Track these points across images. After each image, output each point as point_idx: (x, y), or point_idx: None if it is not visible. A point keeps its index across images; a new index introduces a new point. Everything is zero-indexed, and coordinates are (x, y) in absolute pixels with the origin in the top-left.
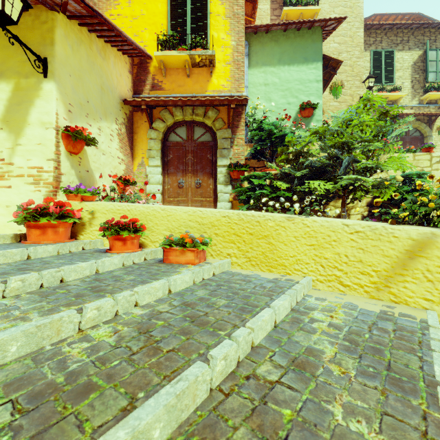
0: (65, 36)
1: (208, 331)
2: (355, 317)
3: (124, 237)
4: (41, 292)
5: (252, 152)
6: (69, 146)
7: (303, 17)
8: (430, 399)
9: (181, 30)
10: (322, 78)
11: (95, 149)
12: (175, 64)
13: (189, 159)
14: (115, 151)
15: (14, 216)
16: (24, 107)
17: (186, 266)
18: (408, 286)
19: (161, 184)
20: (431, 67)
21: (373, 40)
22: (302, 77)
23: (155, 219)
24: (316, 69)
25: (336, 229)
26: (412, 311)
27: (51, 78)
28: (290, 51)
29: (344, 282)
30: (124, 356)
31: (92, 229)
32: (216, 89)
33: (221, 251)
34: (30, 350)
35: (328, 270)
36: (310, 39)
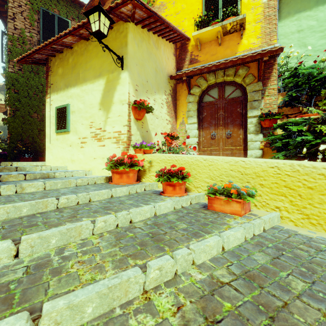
0: (133, 38)
1: None
2: None
3: (173, 183)
4: (116, 232)
5: (286, 99)
6: (135, 115)
7: None
8: None
9: (213, 8)
10: None
11: (152, 115)
12: (209, 38)
13: (220, 115)
14: (164, 115)
15: (105, 165)
16: (111, 93)
17: (232, 217)
18: None
19: (197, 137)
20: None
21: None
22: None
23: (197, 168)
24: None
25: None
26: None
27: (126, 69)
28: None
29: None
30: None
31: (150, 175)
32: (246, 48)
33: (267, 202)
34: (103, 310)
35: None
36: None
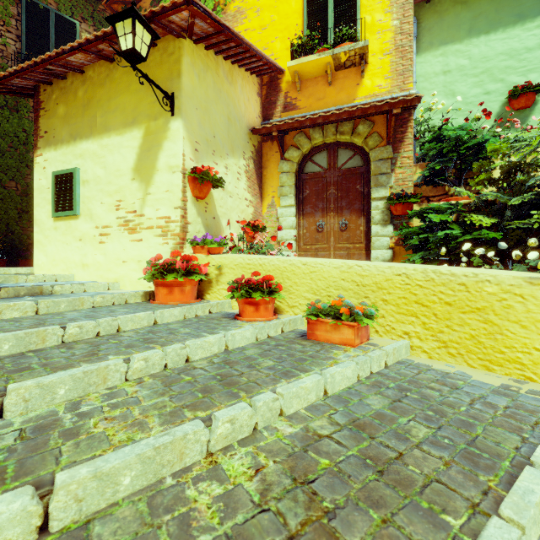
0: (192, 65)
1: (419, 506)
2: None
3: (256, 301)
4: (165, 376)
5: (426, 174)
6: (195, 191)
7: None
8: None
9: (320, 26)
10: None
11: (222, 191)
12: (313, 72)
13: (331, 194)
14: (243, 192)
15: (143, 273)
16: (153, 152)
17: (342, 348)
18: None
19: (295, 228)
20: None
21: None
22: (513, 46)
23: (293, 277)
24: None
25: None
26: None
27: (178, 114)
28: (489, 12)
29: None
30: (277, 539)
31: (219, 288)
32: (369, 93)
33: (393, 327)
34: (147, 482)
35: None
36: None
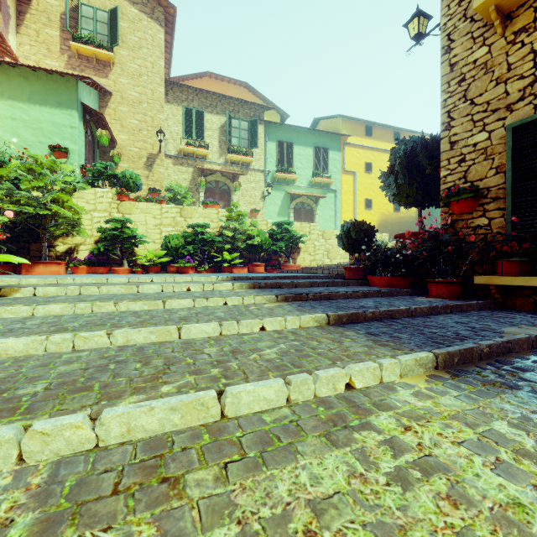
0: None
1: None
2: None
3: None
4: None
5: None
6: None
7: (99, 57)
8: None
9: None
10: (77, 125)
11: None
12: None
13: None
14: None
15: None
16: None
17: None
18: None
19: None
20: (235, 133)
21: (186, 98)
22: (56, 120)
23: None
24: (71, 115)
25: None
26: None
27: None
28: (42, 92)
29: None
30: None
31: None
32: None
33: None
34: None
35: None
36: (64, 86)
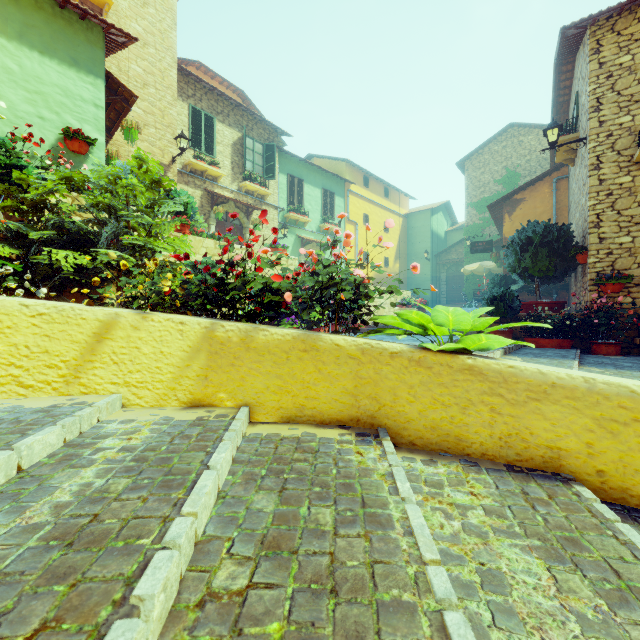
0: None
1: None
2: None
3: None
4: None
5: None
6: None
7: None
8: None
9: None
10: (104, 104)
11: None
12: None
13: None
14: None
15: None
16: None
17: None
18: (97, 373)
19: None
20: (249, 155)
21: (192, 93)
22: (70, 87)
23: None
24: (95, 86)
25: (11, 312)
26: (94, 398)
27: None
28: (45, 33)
29: (26, 383)
30: None
31: None
32: None
33: None
34: None
35: (2, 369)
36: (84, 35)
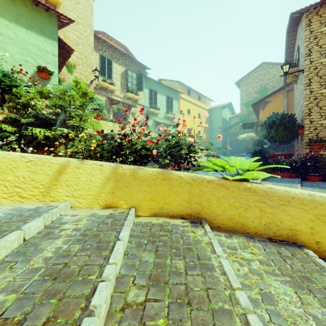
0: None
1: None
2: (10, 213)
3: None
4: None
5: None
6: None
7: None
8: (1, 237)
9: None
10: (57, 54)
11: None
12: None
13: None
14: None
15: None
16: None
17: None
18: (58, 190)
19: None
20: (129, 79)
21: (101, 48)
22: (40, 45)
23: None
24: (53, 45)
25: (16, 160)
26: (57, 203)
27: None
28: (28, 18)
29: (23, 195)
30: None
31: None
32: None
33: None
34: None
35: (11, 189)
36: (47, 19)
